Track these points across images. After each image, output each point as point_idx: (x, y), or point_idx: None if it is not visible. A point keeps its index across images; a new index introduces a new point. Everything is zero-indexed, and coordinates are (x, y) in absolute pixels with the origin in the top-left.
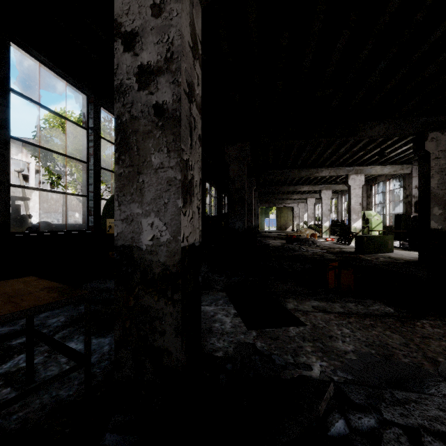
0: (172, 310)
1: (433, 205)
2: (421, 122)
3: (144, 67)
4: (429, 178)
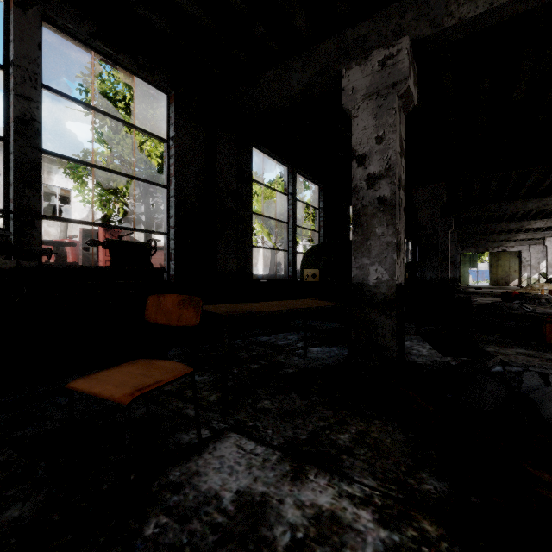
0: (390, 322)
1: None
2: None
3: (371, 175)
4: None
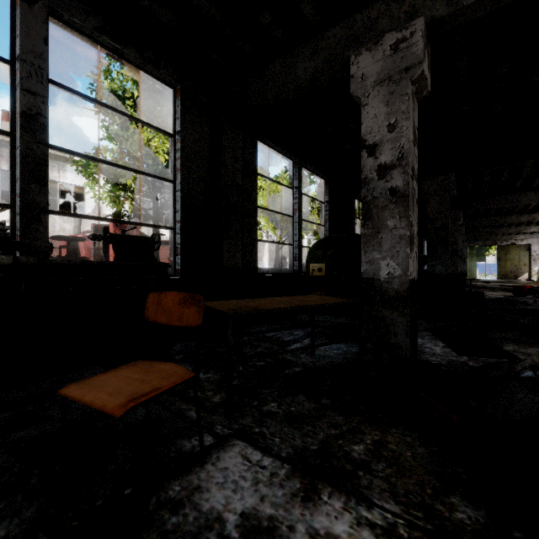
0: (402, 320)
1: None
2: None
3: (382, 165)
4: None
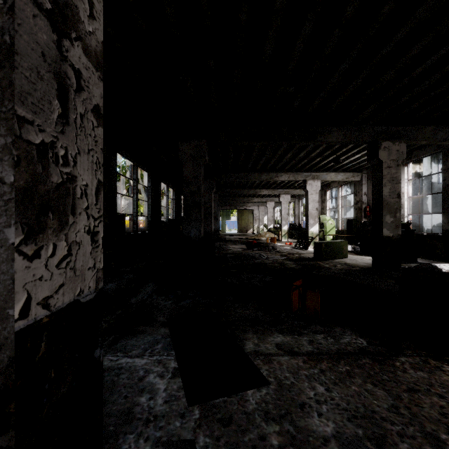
0: None
1: (386, 213)
2: (375, 131)
3: None
4: (382, 186)
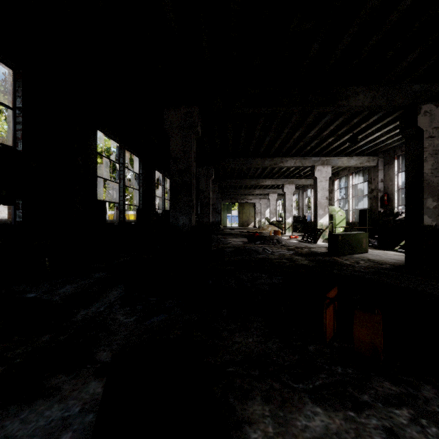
0: None
1: (427, 195)
2: (413, 91)
3: None
4: (422, 161)
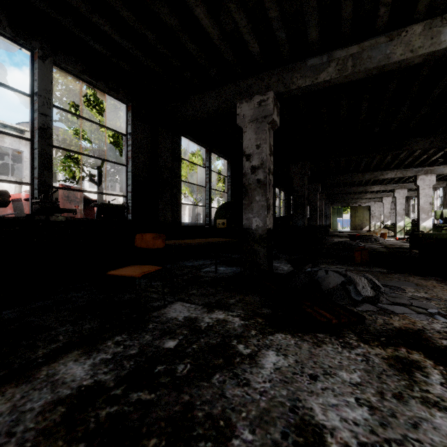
0: (263, 250)
1: None
2: None
3: (253, 166)
4: None
